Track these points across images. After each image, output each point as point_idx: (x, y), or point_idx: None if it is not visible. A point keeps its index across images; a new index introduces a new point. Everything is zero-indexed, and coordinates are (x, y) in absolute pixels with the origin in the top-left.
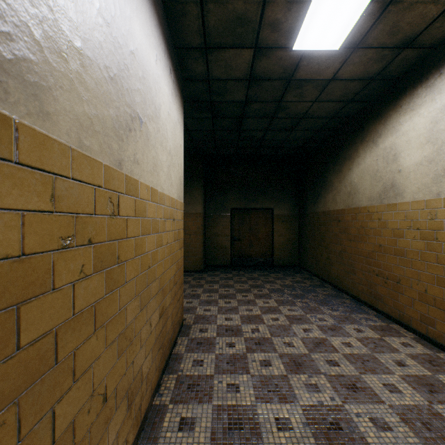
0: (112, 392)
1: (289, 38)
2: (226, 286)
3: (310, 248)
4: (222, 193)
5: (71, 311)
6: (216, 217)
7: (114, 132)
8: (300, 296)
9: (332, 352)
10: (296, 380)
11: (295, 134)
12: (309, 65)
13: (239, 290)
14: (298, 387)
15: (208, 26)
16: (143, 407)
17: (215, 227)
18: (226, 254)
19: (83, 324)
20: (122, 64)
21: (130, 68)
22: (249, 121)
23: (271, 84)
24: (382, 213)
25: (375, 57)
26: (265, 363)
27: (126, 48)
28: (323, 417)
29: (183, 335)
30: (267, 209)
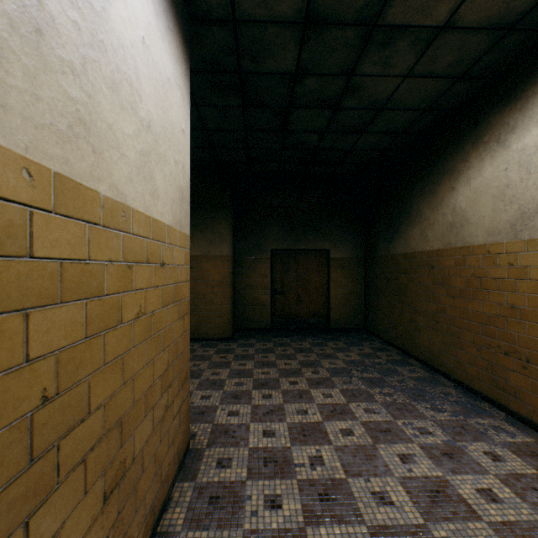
0: None
1: None
2: (264, 365)
3: (382, 305)
4: (259, 228)
5: None
6: (251, 262)
7: None
8: (378, 382)
9: (468, 520)
10: None
11: (365, 140)
12: None
13: (284, 372)
14: None
15: None
16: None
17: (250, 276)
18: (264, 313)
19: None
20: None
21: None
22: (299, 114)
23: (341, 35)
24: (518, 255)
25: None
26: None
27: None
28: None
29: (186, 477)
30: (321, 251)
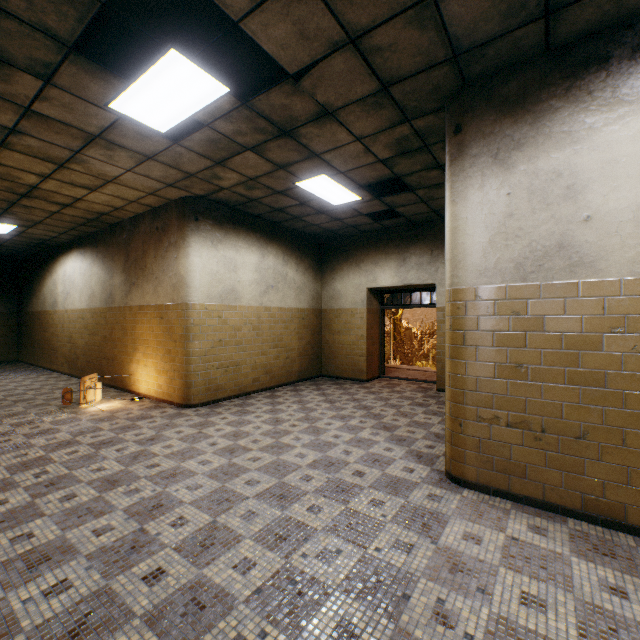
0: None
1: None
2: None
3: (26, 342)
4: None
5: None
6: None
7: None
8: None
9: None
10: None
11: None
12: None
13: None
14: None
15: None
16: None
17: None
18: None
19: None
20: None
21: None
22: None
23: None
24: (54, 315)
25: (33, 239)
26: None
27: None
28: None
29: None
30: None
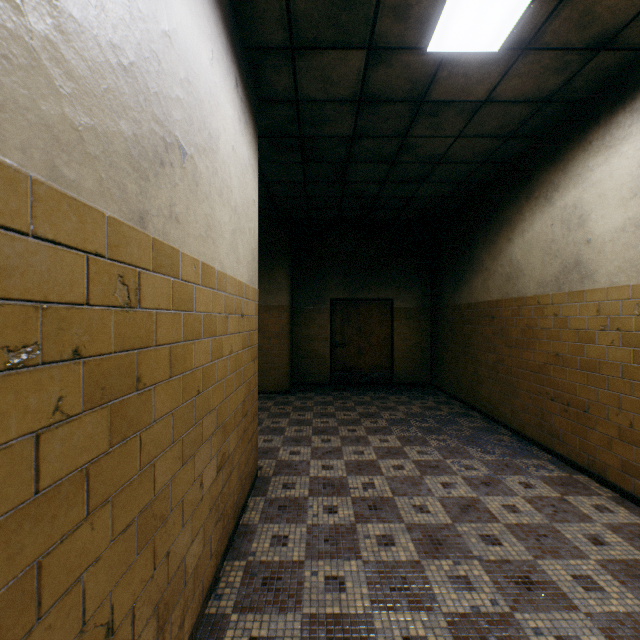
0: (127, 614)
1: (422, 32)
2: (323, 416)
3: (448, 358)
4: (318, 277)
5: (33, 487)
6: (309, 313)
7: (129, 162)
8: (435, 431)
9: (488, 522)
10: (435, 570)
11: (426, 188)
12: (452, 78)
13: (343, 422)
14: (439, 582)
15: (296, 12)
16: (188, 624)
17: (308, 327)
18: (323, 366)
19: (60, 506)
20: (147, 48)
21: (162, 59)
22: (358, 167)
23: (392, 108)
24: (561, 306)
25: (553, 65)
26: (386, 540)
27: (154, 23)
28: (482, 636)
29: (258, 494)
30: (384, 300)
